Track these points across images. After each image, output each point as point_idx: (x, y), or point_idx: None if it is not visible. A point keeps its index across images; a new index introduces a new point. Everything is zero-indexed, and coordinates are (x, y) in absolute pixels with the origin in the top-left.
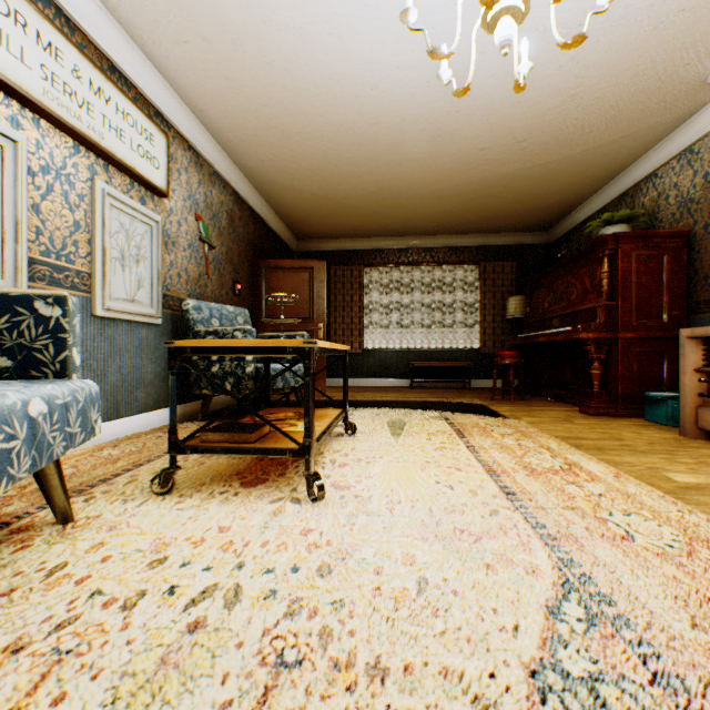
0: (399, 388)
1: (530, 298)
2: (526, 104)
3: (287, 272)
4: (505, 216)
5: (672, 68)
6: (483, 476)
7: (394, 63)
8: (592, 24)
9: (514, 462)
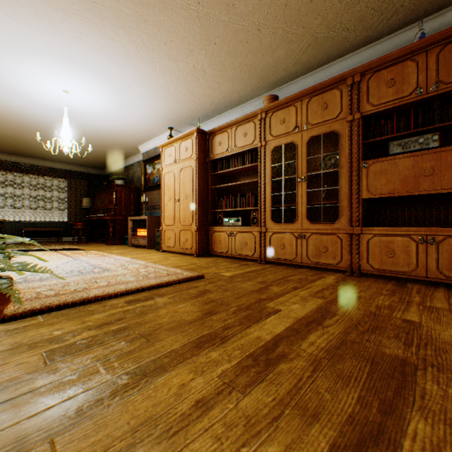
0: (15, 244)
1: (94, 200)
2: (84, 135)
3: None
4: (81, 161)
5: (128, 143)
6: (62, 255)
7: (24, 110)
8: (101, 128)
9: (73, 253)
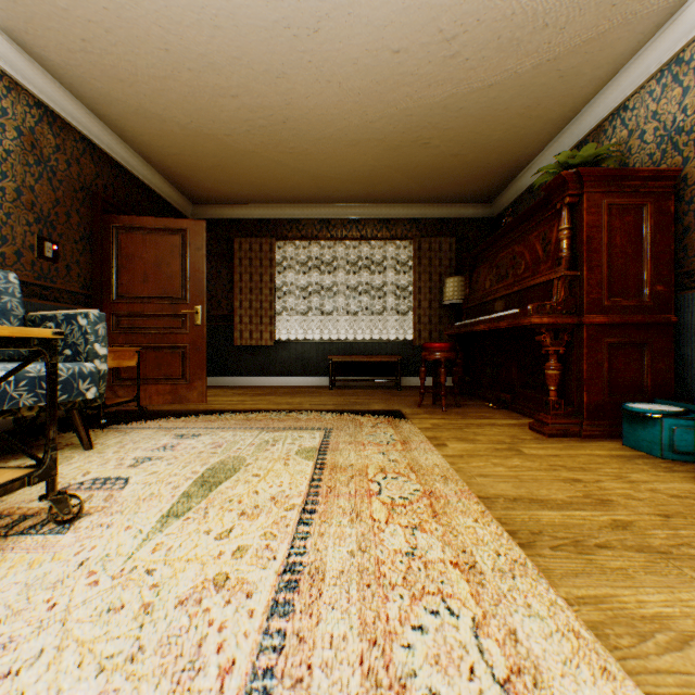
0: (317, 389)
1: (471, 279)
2: None
3: (150, 234)
4: (441, 178)
5: None
6: None
7: None
8: None
9: (364, 672)
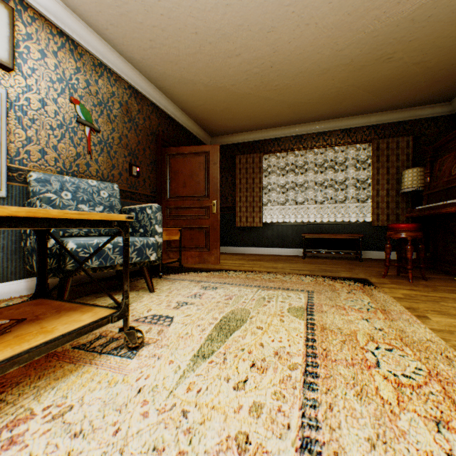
0: (292, 257)
1: (431, 168)
2: None
3: (186, 157)
4: (400, 87)
5: None
6: None
7: None
8: None
9: None
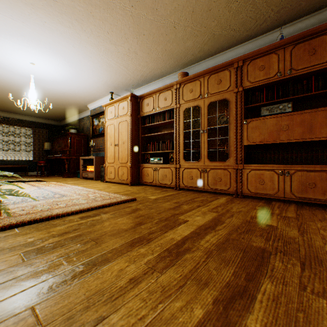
0: None
1: (53, 144)
2: (46, 96)
3: None
4: (44, 115)
5: (80, 102)
6: (29, 185)
7: None
8: (59, 91)
9: (37, 184)
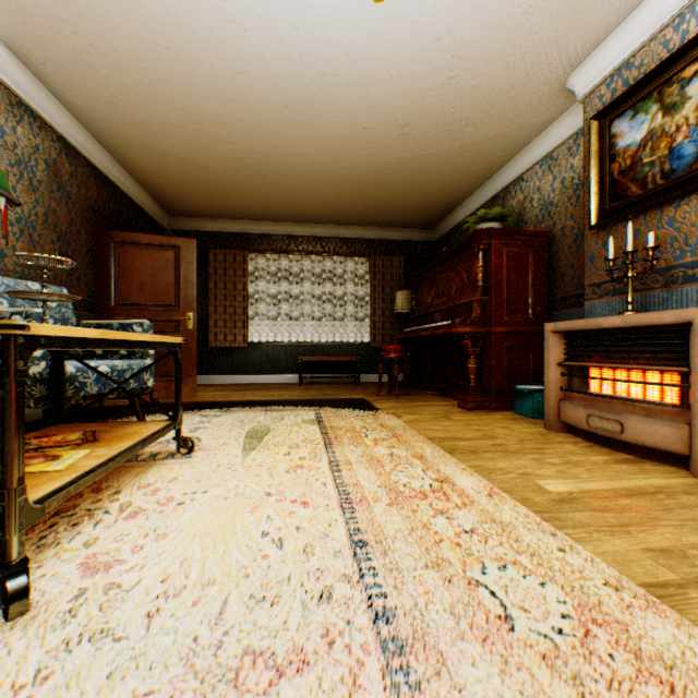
0: (287, 385)
1: (416, 293)
2: (406, 80)
3: (146, 249)
4: (393, 210)
5: (539, 65)
6: (334, 512)
7: None
8: None
9: (380, 482)
